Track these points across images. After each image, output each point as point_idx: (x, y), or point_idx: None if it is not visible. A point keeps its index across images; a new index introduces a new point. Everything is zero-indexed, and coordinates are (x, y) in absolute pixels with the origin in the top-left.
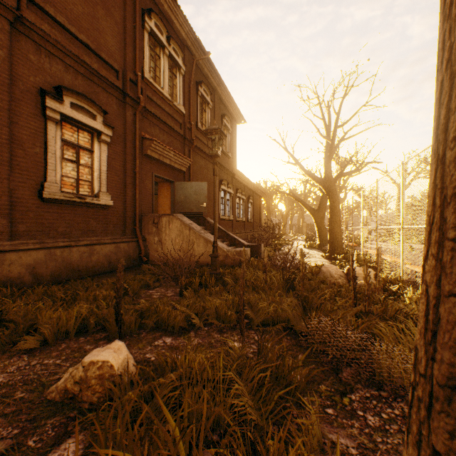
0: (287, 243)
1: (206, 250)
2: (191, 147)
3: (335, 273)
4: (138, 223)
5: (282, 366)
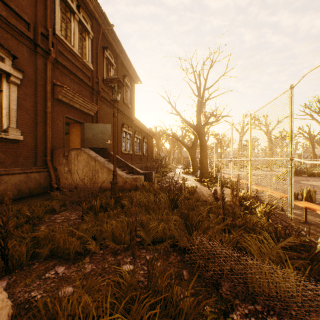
0: (171, 170)
1: (109, 177)
2: (98, 96)
3: (206, 193)
4: (49, 156)
5: (171, 295)
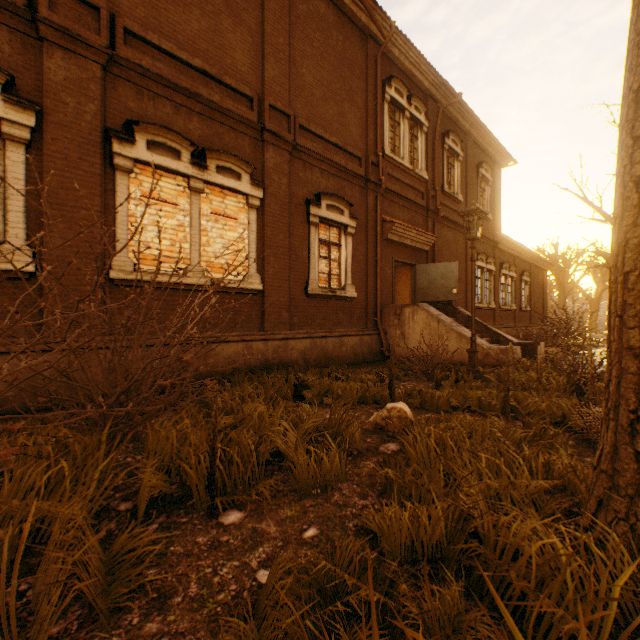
0: (594, 344)
1: (459, 346)
2: (435, 219)
3: None
4: (379, 315)
5: (544, 435)
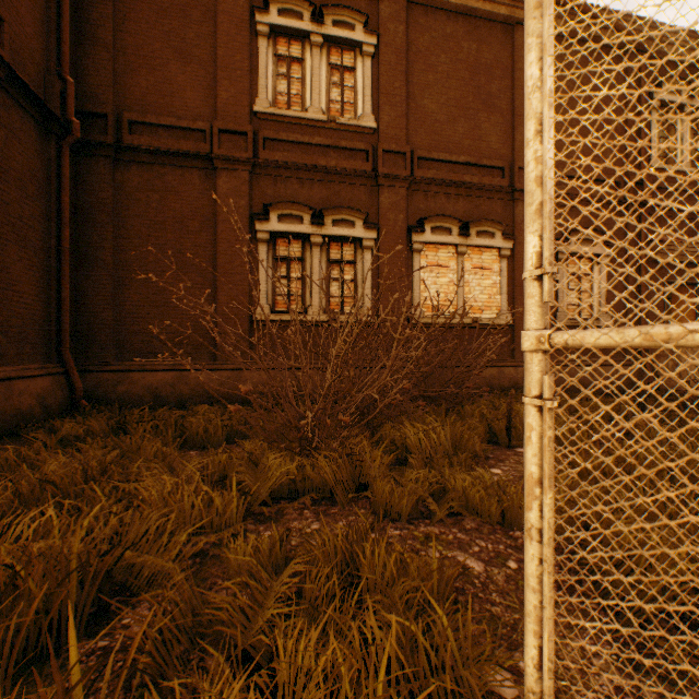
0: None
1: None
2: None
3: None
4: None
5: None
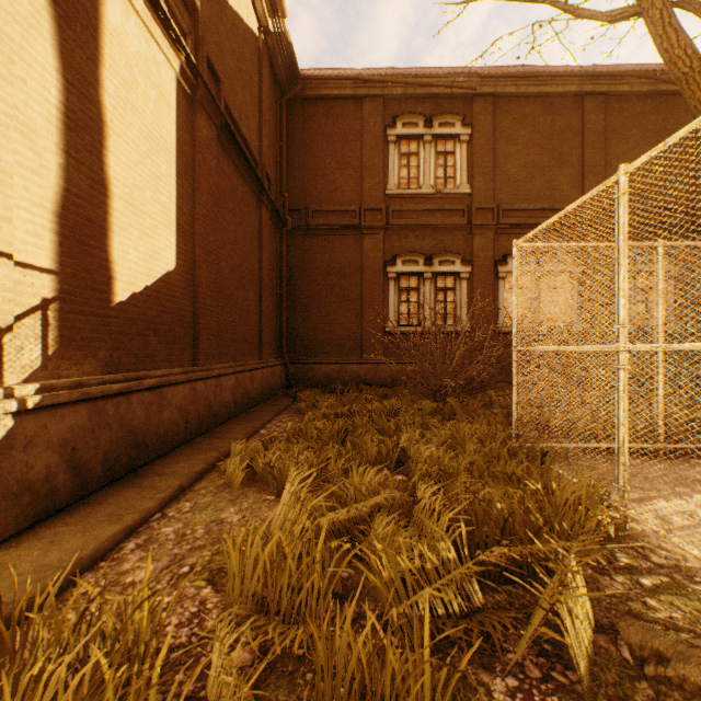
0: None
1: None
2: None
3: None
4: None
5: None
